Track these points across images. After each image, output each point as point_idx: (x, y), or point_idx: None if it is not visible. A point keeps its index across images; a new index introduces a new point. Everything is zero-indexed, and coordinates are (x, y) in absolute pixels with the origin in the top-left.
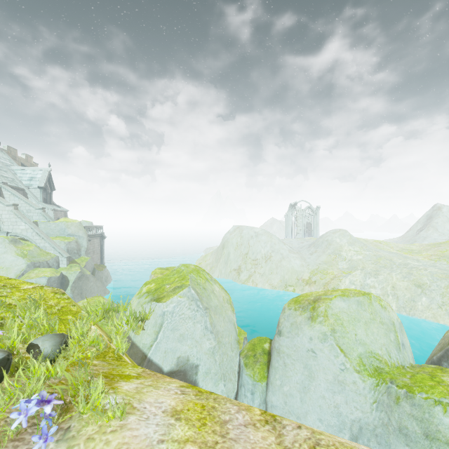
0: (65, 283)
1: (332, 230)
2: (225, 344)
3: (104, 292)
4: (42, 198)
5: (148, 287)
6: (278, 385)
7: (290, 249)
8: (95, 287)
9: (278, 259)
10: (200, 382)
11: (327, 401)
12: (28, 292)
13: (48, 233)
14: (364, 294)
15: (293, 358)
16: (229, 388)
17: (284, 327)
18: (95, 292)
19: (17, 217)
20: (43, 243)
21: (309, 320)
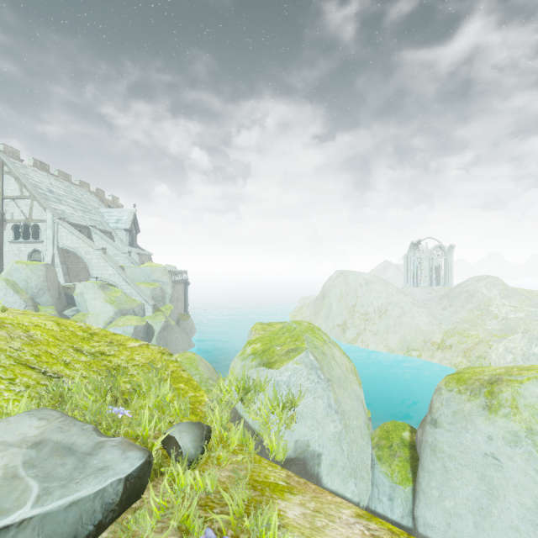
0: (151, 333)
1: (475, 277)
2: (353, 428)
3: (189, 345)
4: (128, 241)
5: (253, 348)
6: (435, 497)
7: (413, 301)
8: (180, 339)
9: (397, 315)
10: (324, 476)
11: (524, 537)
12: (135, 352)
13: (133, 278)
14: None
15: (460, 463)
16: (361, 489)
17: (442, 416)
18: (179, 344)
19: (106, 262)
20: (129, 289)
21: (485, 410)
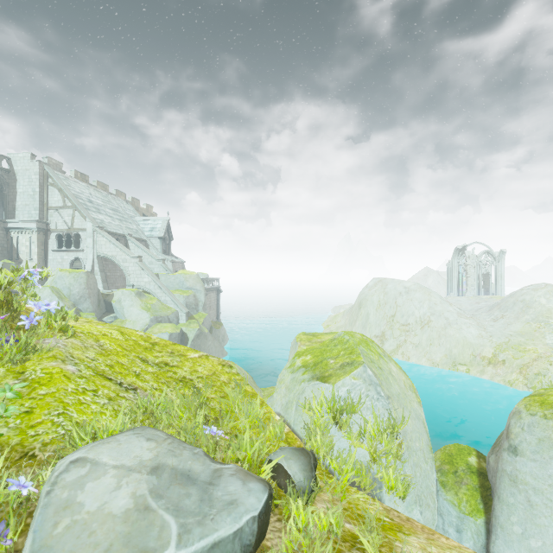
0: (185, 340)
1: (532, 285)
2: (416, 451)
3: (221, 354)
4: (162, 249)
5: (303, 360)
6: (518, 534)
7: (459, 312)
8: (213, 347)
9: (442, 326)
10: (387, 501)
11: None
12: (196, 363)
13: (168, 286)
14: None
15: (548, 497)
16: (427, 518)
17: (523, 443)
18: (212, 352)
19: (142, 270)
20: (164, 296)
21: None
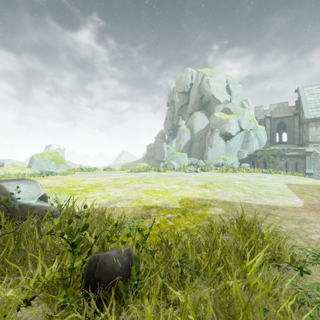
0: None
1: None
2: None
3: None
4: None
5: None
6: None
7: None
8: None
9: None
10: None
11: None
12: None
13: None
14: (13, 164)
15: None
16: None
17: None
18: None
19: None
20: None
21: None
